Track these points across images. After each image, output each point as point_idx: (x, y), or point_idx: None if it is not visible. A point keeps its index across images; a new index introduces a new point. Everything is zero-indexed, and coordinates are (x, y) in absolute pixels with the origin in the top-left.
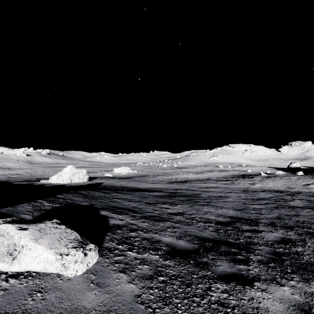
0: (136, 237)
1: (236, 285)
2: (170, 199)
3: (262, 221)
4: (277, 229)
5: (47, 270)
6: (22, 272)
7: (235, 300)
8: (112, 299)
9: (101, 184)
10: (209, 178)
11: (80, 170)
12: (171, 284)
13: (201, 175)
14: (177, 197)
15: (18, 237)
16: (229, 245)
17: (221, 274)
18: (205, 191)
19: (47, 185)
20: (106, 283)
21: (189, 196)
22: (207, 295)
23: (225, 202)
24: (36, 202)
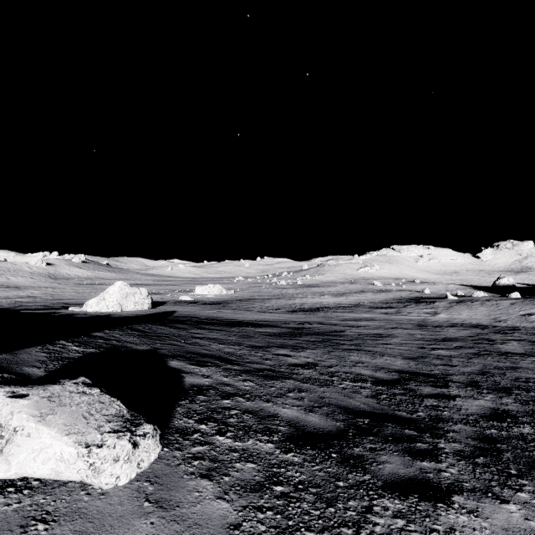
0: (232, 409)
1: (419, 502)
2: (292, 339)
3: (454, 379)
4: (483, 393)
5: (62, 476)
6: (12, 480)
7: (421, 534)
8: (184, 534)
9: (173, 313)
10: (359, 304)
11: (136, 290)
12: (298, 501)
13: (344, 299)
14: (305, 337)
15: (8, 412)
16: (400, 423)
17: (390, 480)
18: (353, 325)
19: (81, 315)
20: (174, 501)
21: (324, 333)
22: (367, 523)
23: (388, 345)
24: (54, 345)
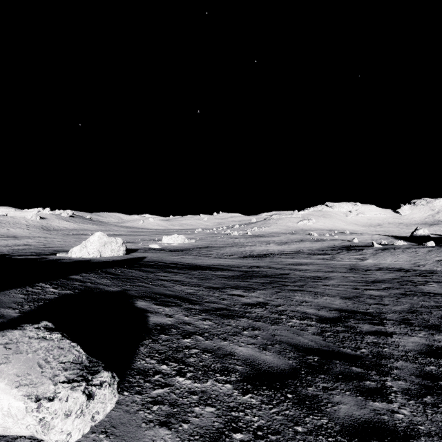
0: (191, 348)
1: None
2: (244, 281)
3: (388, 316)
4: (416, 330)
5: (10, 431)
6: None
7: None
8: None
9: (143, 259)
10: (299, 251)
11: (113, 239)
12: None
13: (287, 247)
14: (255, 279)
15: None
16: (346, 360)
17: (347, 424)
18: (295, 269)
19: (66, 260)
20: None
21: (271, 276)
22: None
23: (327, 286)
24: (33, 287)
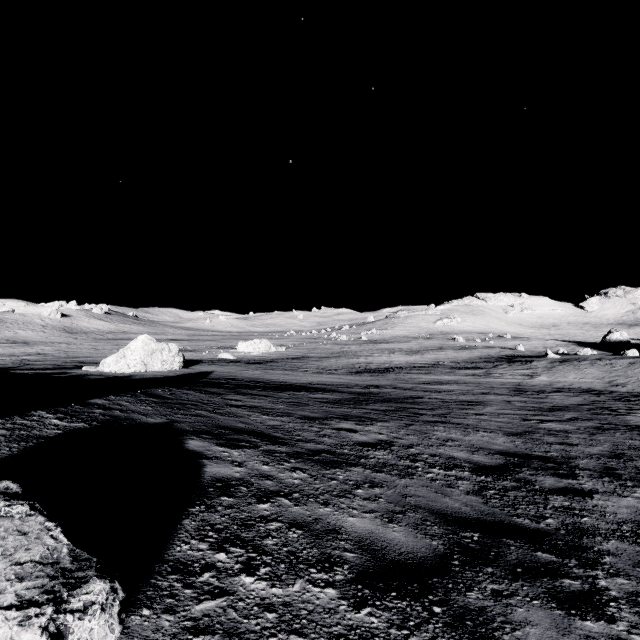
0: (271, 520)
1: None
2: (357, 408)
3: (581, 464)
4: (628, 486)
5: None
6: None
7: None
8: None
9: (208, 374)
10: (437, 364)
11: (164, 345)
12: None
13: (419, 358)
14: (373, 405)
15: None
16: (525, 539)
17: None
18: (432, 390)
19: (94, 376)
20: None
21: (397, 400)
22: None
23: (482, 415)
24: (26, 418)
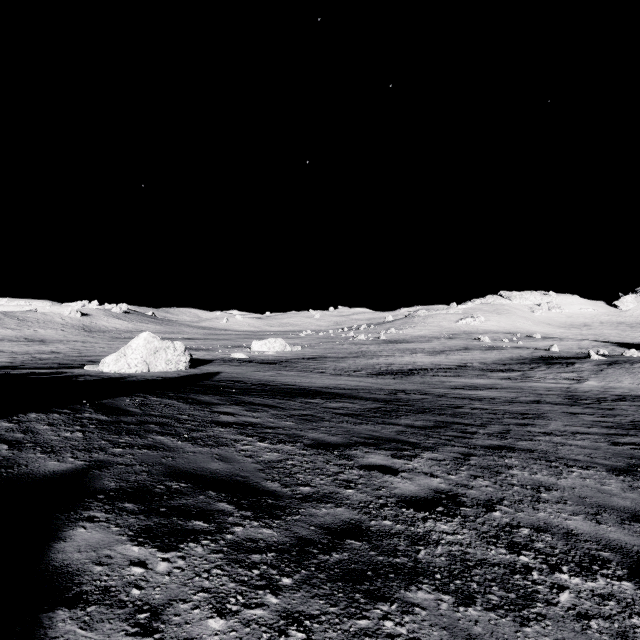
0: None
1: None
2: (387, 424)
3: None
4: None
5: None
6: None
7: None
8: None
9: (214, 375)
10: (465, 365)
11: (169, 343)
12: None
13: (444, 358)
14: (405, 418)
15: None
16: None
17: None
18: (470, 396)
19: (88, 376)
20: None
21: (433, 411)
22: None
23: (552, 435)
24: None
